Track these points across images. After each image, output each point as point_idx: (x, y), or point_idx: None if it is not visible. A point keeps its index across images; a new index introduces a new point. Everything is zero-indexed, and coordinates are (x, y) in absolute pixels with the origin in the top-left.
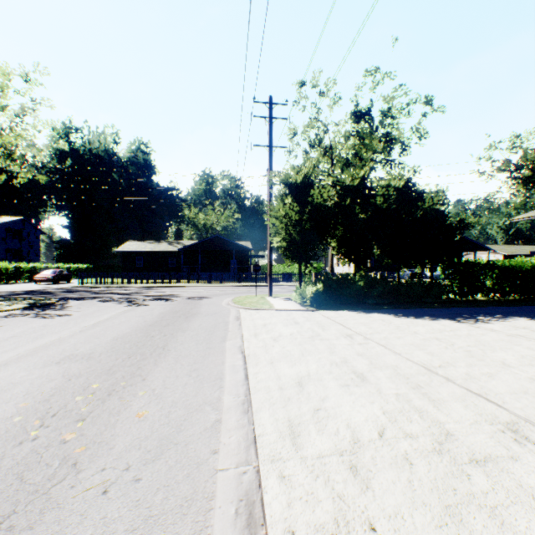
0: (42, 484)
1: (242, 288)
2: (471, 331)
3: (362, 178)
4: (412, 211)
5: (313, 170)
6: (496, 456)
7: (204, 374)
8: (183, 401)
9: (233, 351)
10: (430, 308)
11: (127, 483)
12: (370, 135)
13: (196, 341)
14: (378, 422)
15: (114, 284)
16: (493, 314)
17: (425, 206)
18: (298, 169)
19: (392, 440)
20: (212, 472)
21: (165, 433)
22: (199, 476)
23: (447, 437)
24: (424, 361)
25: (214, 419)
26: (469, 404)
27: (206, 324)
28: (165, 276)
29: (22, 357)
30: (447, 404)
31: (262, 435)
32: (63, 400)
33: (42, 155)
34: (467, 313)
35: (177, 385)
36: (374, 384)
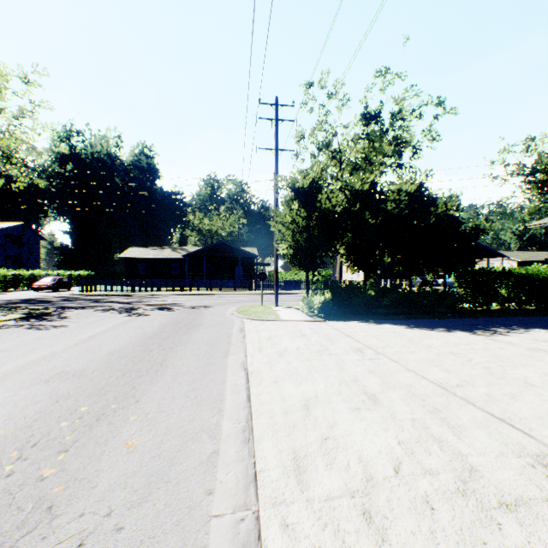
0: (9, 534)
1: (247, 297)
2: (488, 344)
3: (372, 182)
4: (424, 217)
5: (321, 174)
6: (529, 499)
7: (203, 395)
8: (178, 428)
9: (235, 368)
10: (443, 319)
11: (107, 534)
12: (380, 138)
13: (196, 356)
14: (393, 455)
15: (115, 292)
16: (510, 325)
17: (438, 211)
18: (306, 173)
19: (409, 478)
20: (205, 519)
21: (155, 468)
22: (190, 524)
23: (471, 474)
24: (440, 379)
25: (211, 450)
26: (492, 431)
27: (208, 337)
28: (169, 283)
29: (10, 374)
30: (468, 431)
31: (263, 471)
32: (47, 427)
33: (41, 158)
34: (483, 324)
35: (173, 408)
36: (387, 408)
